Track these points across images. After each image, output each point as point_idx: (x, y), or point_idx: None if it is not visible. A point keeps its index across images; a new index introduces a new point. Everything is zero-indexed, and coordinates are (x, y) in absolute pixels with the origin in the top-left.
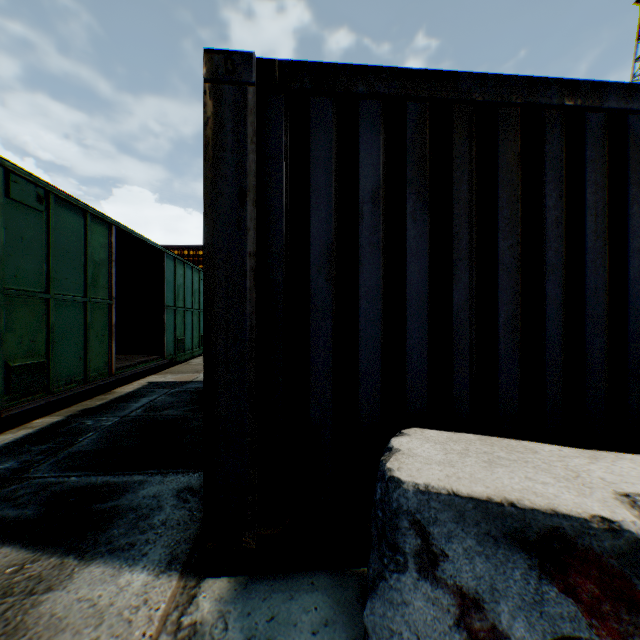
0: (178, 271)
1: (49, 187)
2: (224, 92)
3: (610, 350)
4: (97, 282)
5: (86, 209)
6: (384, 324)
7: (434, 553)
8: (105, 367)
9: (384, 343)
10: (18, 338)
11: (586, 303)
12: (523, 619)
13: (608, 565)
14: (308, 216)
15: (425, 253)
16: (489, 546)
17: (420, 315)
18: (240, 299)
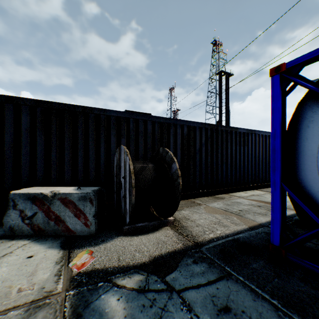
0: None
1: None
2: None
3: (97, 168)
4: None
5: None
6: (30, 162)
7: (16, 204)
8: None
9: (30, 167)
10: None
11: (89, 157)
12: (30, 211)
13: (41, 199)
14: (4, 134)
15: (43, 145)
16: (25, 201)
17: (41, 160)
18: None
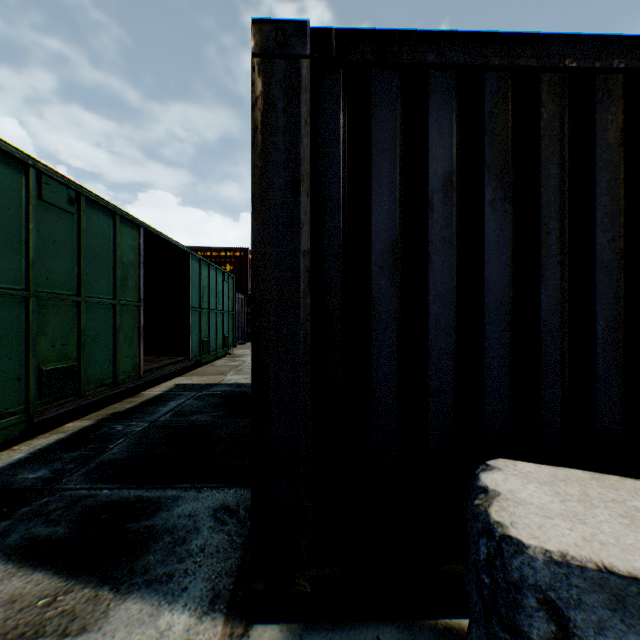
0: (203, 272)
1: (80, 189)
2: (275, 68)
3: None
4: (126, 284)
5: (115, 211)
6: (457, 333)
7: None
8: (133, 370)
9: (457, 355)
10: (50, 341)
11: None
12: None
13: None
14: (369, 208)
15: (506, 249)
16: None
17: (500, 323)
18: (293, 305)
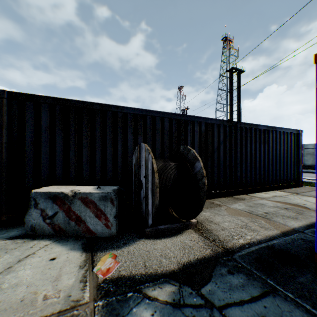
0: None
1: None
2: None
3: (114, 167)
4: None
5: None
6: (50, 161)
7: (37, 203)
8: None
9: (50, 166)
10: None
11: (107, 156)
12: (51, 211)
13: (62, 199)
14: (25, 133)
15: (62, 143)
16: (46, 200)
17: (60, 158)
18: (1, 154)
